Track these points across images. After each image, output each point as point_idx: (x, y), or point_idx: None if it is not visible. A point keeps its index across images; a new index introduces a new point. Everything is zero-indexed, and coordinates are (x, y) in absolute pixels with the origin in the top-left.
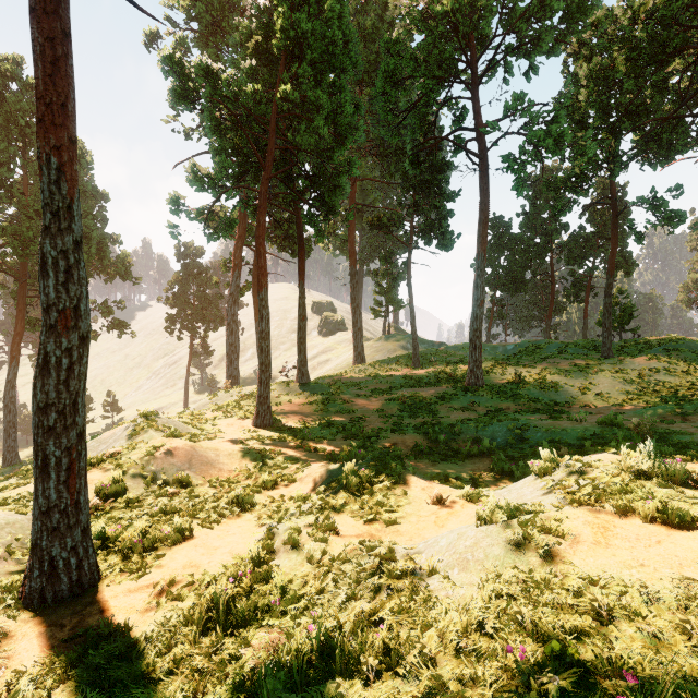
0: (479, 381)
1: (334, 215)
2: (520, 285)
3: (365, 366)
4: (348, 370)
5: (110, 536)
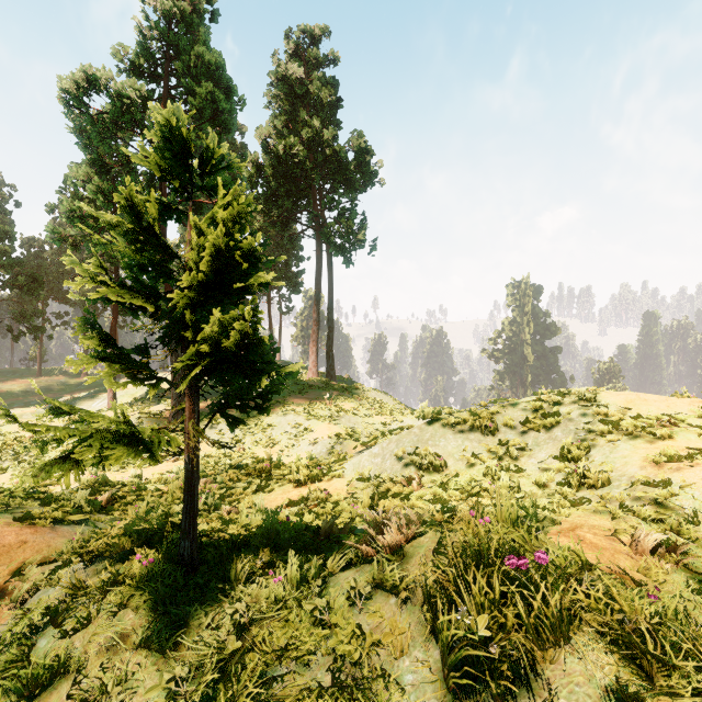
0: None
1: None
2: None
3: None
4: None
5: None
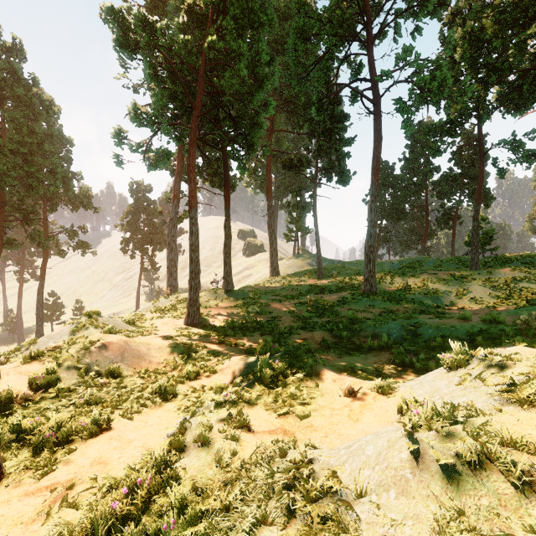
0: (373, 288)
1: (253, 150)
2: (401, 215)
3: (280, 279)
4: (266, 281)
5: (27, 428)
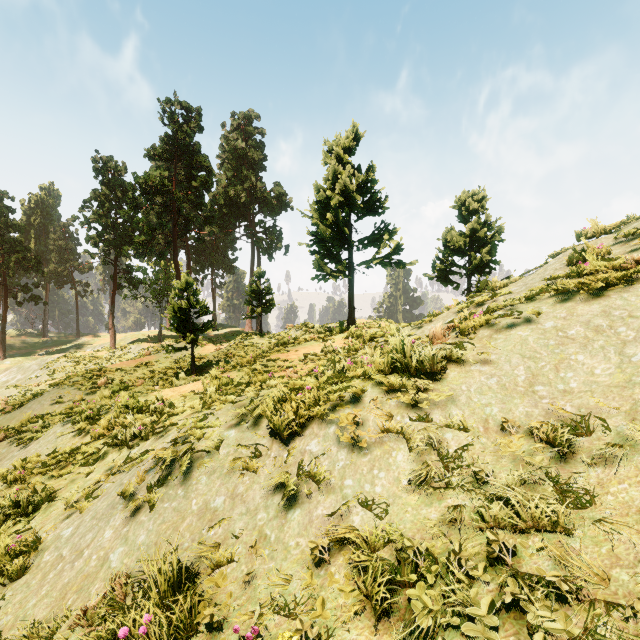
0: None
1: None
2: None
3: None
4: None
5: None
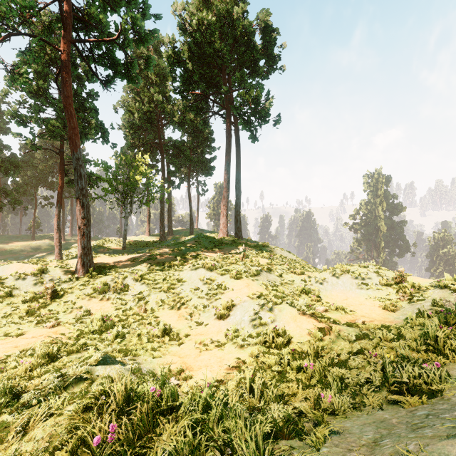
0: None
1: None
2: None
3: None
4: None
5: None
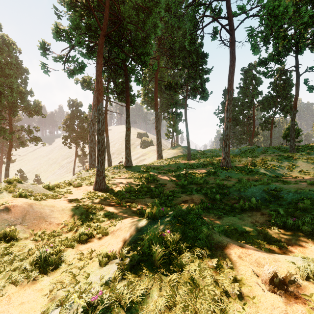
0: (228, 164)
1: (145, 67)
2: (238, 122)
3: (163, 160)
4: (154, 162)
5: None
